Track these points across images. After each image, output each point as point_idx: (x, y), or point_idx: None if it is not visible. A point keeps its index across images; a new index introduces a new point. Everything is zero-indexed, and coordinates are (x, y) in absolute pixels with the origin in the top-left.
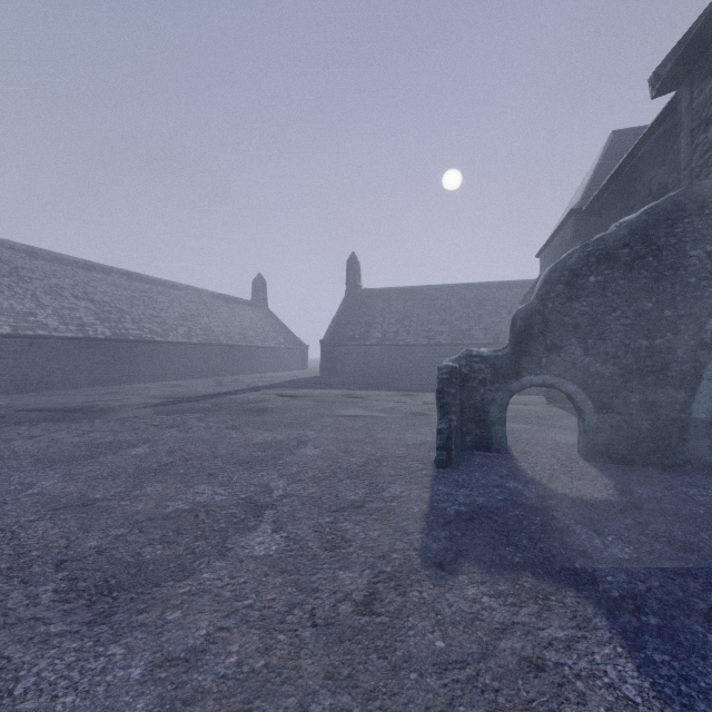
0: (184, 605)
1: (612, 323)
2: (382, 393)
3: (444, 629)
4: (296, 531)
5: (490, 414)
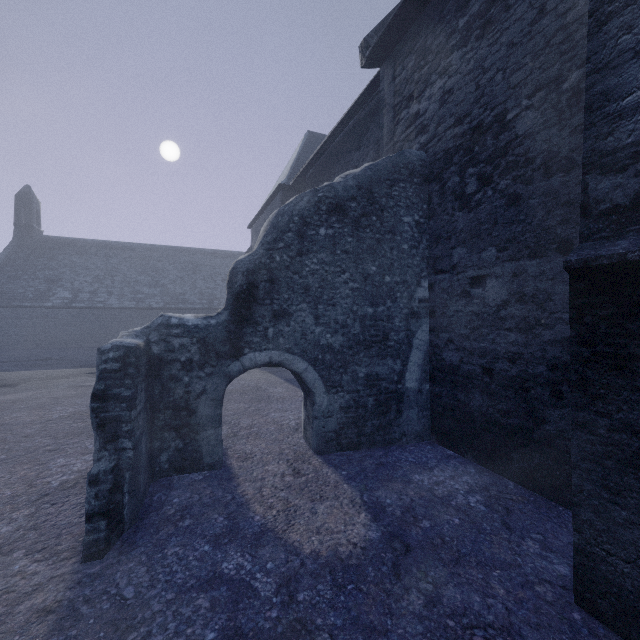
0: None
1: (342, 286)
2: (55, 373)
3: None
4: None
5: (198, 413)
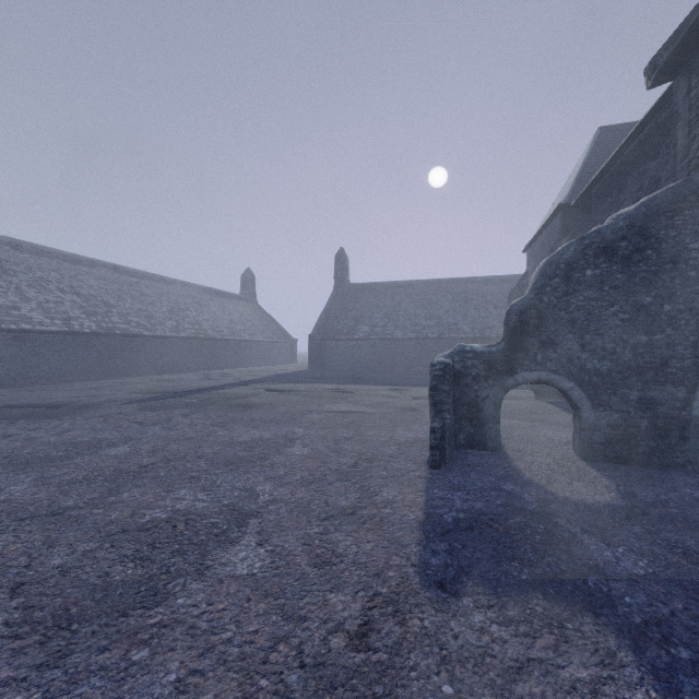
0: (152, 641)
1: (610, 318)
2: (370, 387)
3: (451, 668)
4: (282, 544)
5: (483, 411)
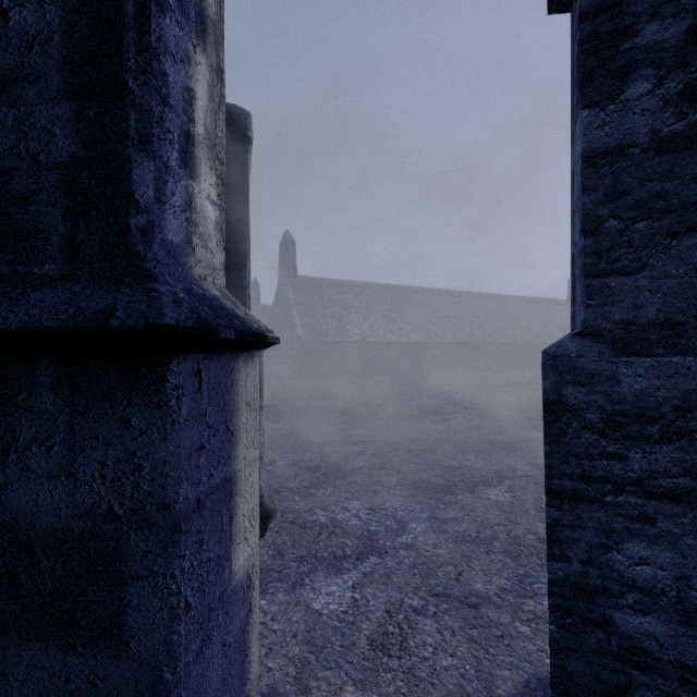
0: None
1: None
2: None
3: None
4: None
5: None
